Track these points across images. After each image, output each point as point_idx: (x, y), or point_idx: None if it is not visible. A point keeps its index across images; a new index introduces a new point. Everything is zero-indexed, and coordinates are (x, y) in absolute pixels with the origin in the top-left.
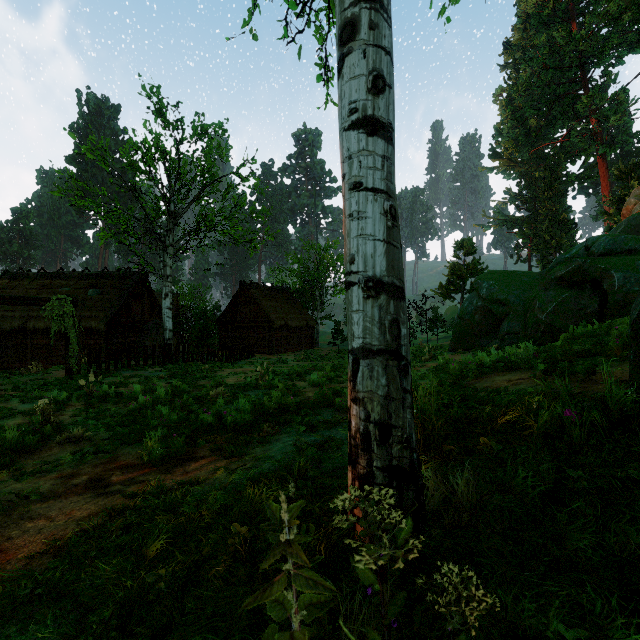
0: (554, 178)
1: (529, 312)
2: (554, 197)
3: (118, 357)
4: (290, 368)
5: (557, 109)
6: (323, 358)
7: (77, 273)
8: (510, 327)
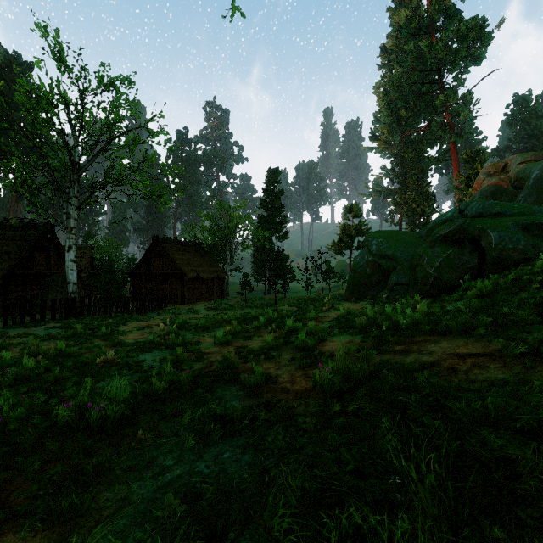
0: (419, 158)
1: (418, 266)
2: (419, 174)
3: (8, 313)
4: (198, 321)
5: (421, 104)
6: (232, 307)
7: None
8: (398, 279)
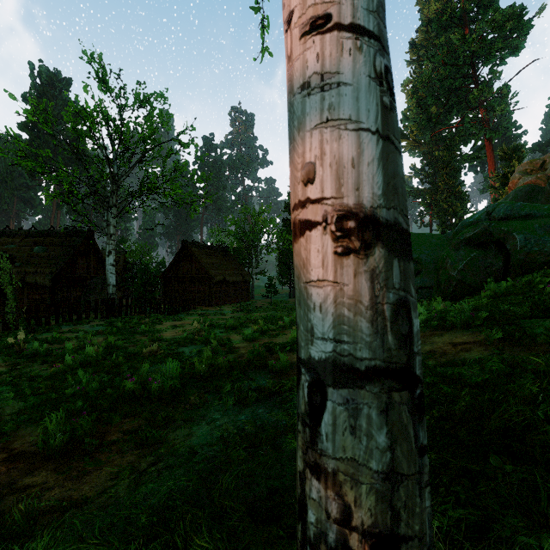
0: (451, 157)
1: (442, 269)
2: (451, 173)
3: (59, 312)
4: (227, 321)
5: (453, 99)
6: (257, 309)
7: (23, 231)
8: (422, 282)
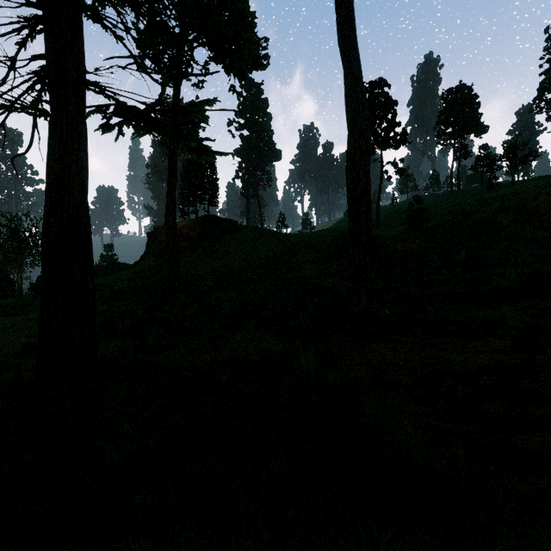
0: None
1: None
2: None
3: None
4: None
5: None
6: None
7: None
8: None
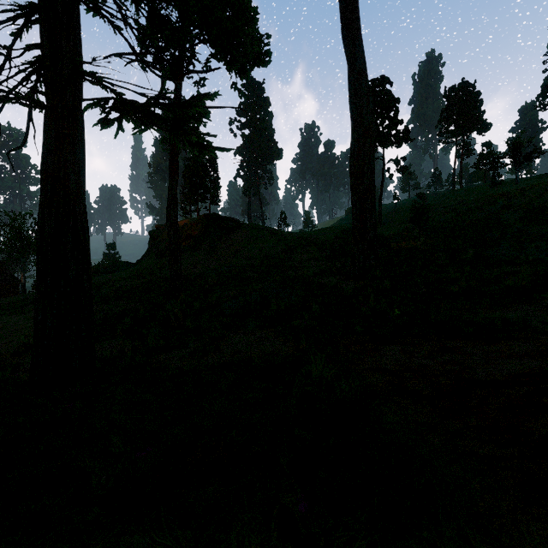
0: None
1: None
2: None
3: None
4: None
5: None
6: None
7: None
8: None
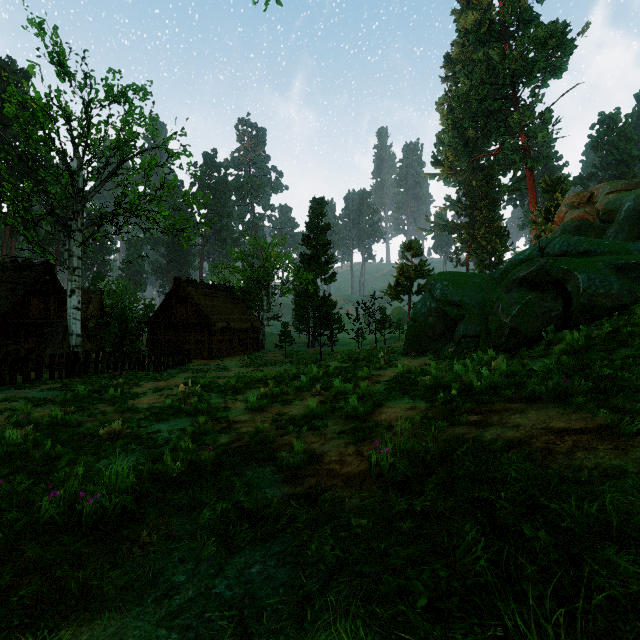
0: (490, 187)
1: (491, 315)
2: (490, 205)
3: None
4: (227, 380)
5: (492, 123)
6: (269, 363)
7: None
8: (466, 330)
